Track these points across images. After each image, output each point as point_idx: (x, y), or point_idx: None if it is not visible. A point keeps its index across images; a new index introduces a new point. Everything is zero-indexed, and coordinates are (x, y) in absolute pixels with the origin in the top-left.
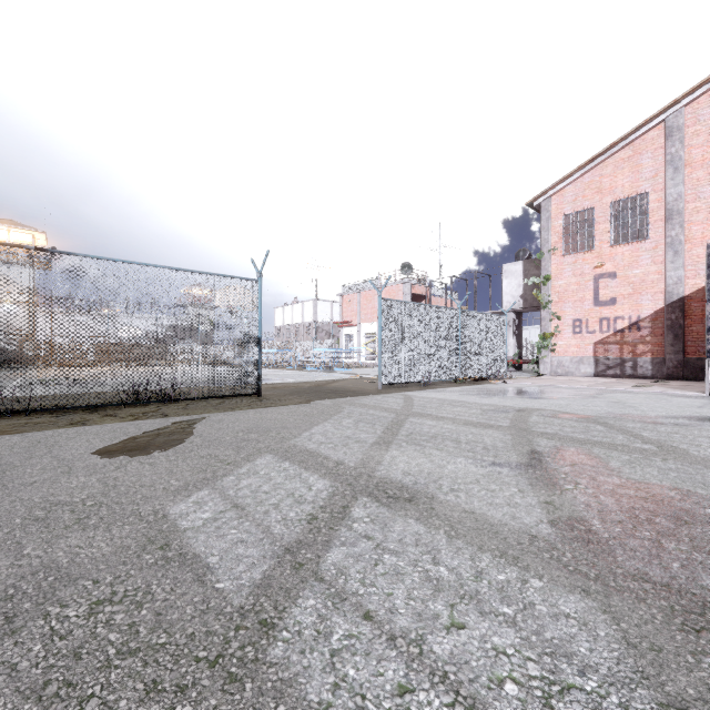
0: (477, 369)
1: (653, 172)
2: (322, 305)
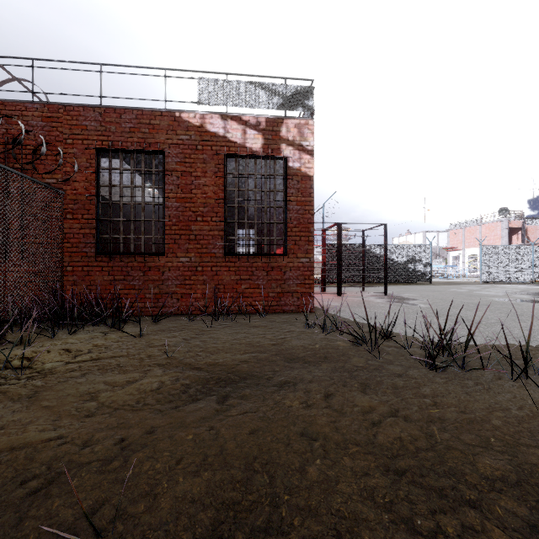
0: None
1: None
2: (430, 235)
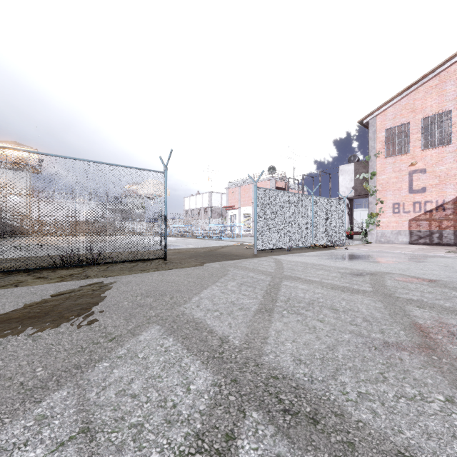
0: (325, 239)
1: (455, 95)
2: (215, 196)
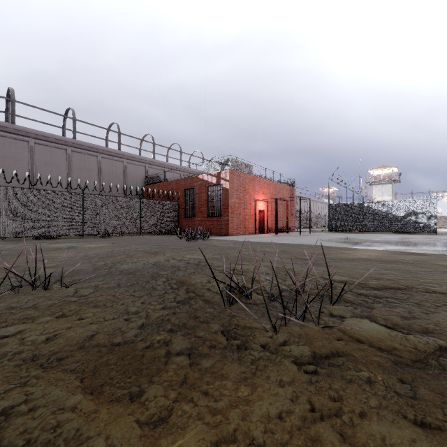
0: None
1: None
2: None
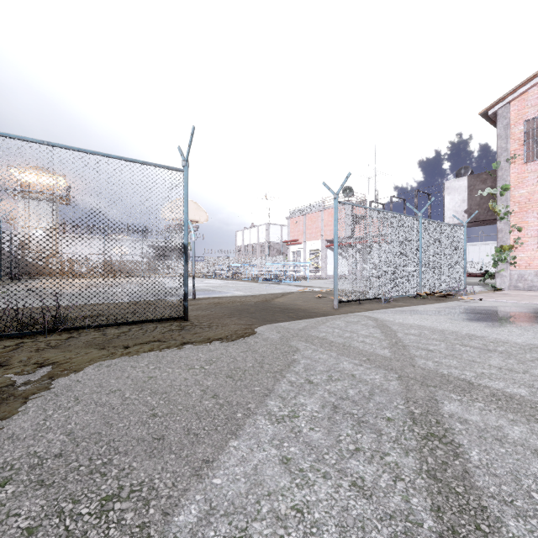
0: (437, 284)
1: None
2: (273, 228)
